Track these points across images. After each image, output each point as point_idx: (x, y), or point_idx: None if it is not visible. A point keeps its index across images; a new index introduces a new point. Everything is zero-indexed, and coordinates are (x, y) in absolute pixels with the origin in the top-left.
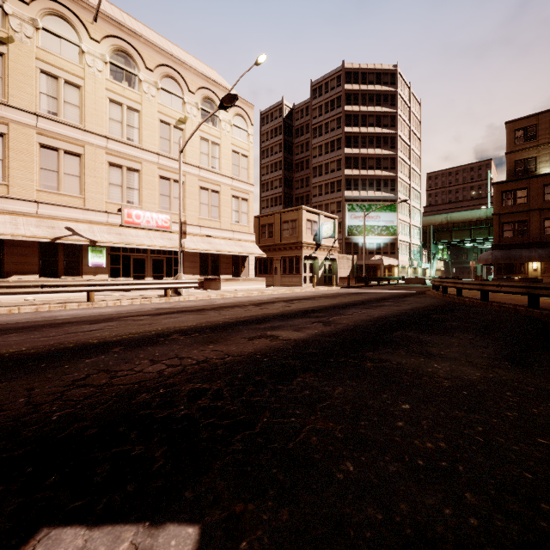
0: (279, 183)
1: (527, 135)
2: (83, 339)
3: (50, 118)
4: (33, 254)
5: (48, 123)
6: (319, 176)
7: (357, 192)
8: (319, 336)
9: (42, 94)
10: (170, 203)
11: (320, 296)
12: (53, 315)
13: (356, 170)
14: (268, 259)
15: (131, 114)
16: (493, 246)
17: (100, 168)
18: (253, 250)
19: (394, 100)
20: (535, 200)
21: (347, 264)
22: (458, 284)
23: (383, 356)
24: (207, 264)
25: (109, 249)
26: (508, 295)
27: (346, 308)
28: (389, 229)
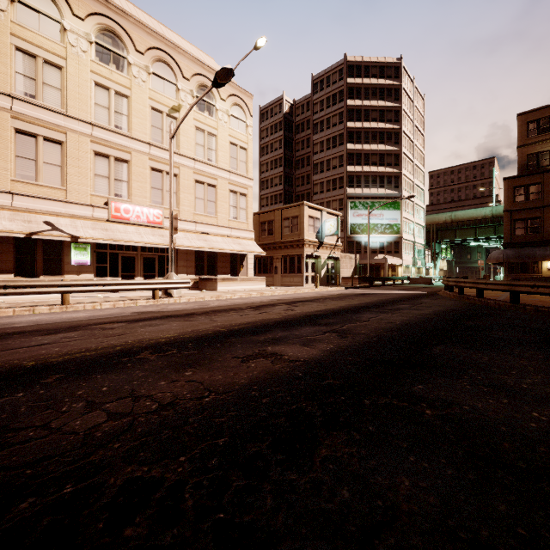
0: (279, 180)
1: (540, 127)
2: (18, 359)
3: (27, 100)
4: (8, 251)
5: (25, 106)
6: (320, 173)
7: (359, 190)
8: (336, 354)
9: (18, 73)
10: (162, 197)
11: (326, 298)
12: (10, 322)
13: (358, 166)
14: (268, 258)
15: (120, 100)
16: (504, 244)
17: (85, 158)
18: (252, 248)
19: (398, 95)
20: (549, 196)
21: (350, 263)
22: (479, 284)
23: (442, 392)
24: (203, 263)
25: (95, 246)
26: (532, 296)
27: (359, 312)
28: (393, 228)
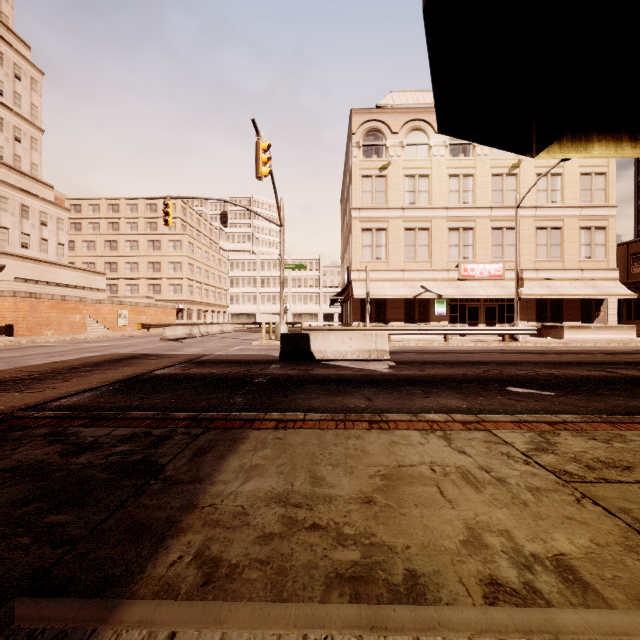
0: None
1: None
2: (468, 359)
3: (410, 207)
4: (401, 307)
5: (409, 211)
6: None
7: None
8: None
9: (405, 192)
10: (502, 251)
11: None
12: (432, 348)
13: None
14: None
15: (466, 180)
16: None
17: (442, 235)
18: (614, 290)
19: None
20: None
21: None
22: None
23: None
24: (545, 310)
25: (448, 300)
26: None
27: None
28: None
